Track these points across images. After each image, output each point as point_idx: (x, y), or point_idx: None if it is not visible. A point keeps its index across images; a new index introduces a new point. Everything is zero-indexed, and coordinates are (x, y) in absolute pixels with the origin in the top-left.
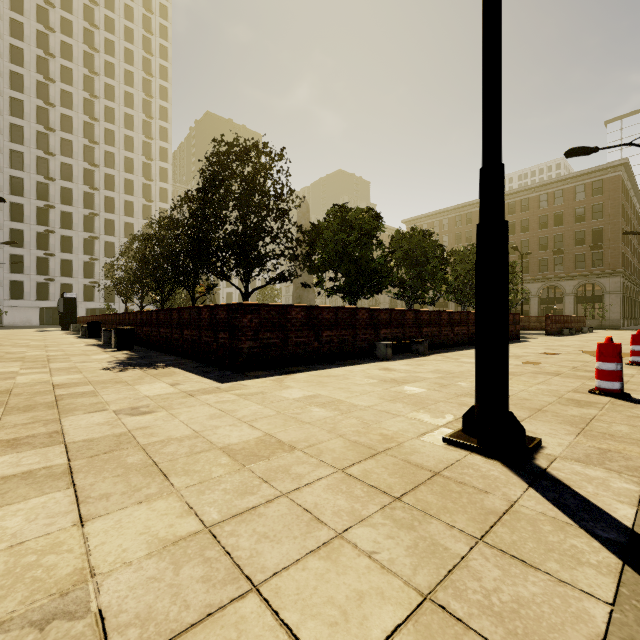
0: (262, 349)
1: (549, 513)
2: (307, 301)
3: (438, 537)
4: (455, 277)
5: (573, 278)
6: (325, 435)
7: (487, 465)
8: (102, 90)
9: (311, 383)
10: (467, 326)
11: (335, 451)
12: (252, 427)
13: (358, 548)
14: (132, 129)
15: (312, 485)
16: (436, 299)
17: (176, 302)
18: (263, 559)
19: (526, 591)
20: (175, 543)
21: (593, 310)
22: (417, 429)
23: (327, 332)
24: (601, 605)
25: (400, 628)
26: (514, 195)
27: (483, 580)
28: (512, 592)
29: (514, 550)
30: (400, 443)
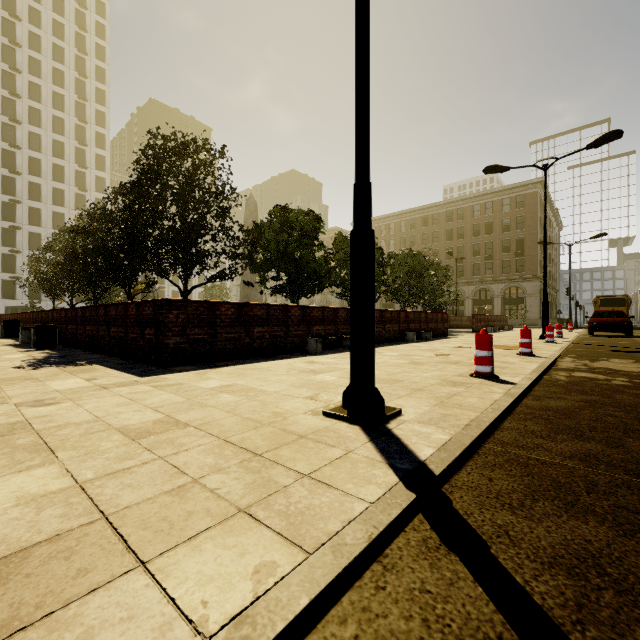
0: (190, 344)
1: (371, 456)
2: (255, 300)
3: (275, 476)
4: (394, 279)
5: (501, 282)
6: (222, 415)
7: (347, 429)
8: (25, 63)
9: (233, 375)
10: (398, 324)
11: (225, 426)
12: (156, 411)
13: (206, 487)
14: (62, 110)
15: (190, 450)
16: (376, 299)
17: (113, 300)
18: (120, 500)
19: (318, 501)
20: (44, 496)
21: (516, 311)
22: (307, 407)
23: (258, 328)
24: (365, 504)
25: (210, 528)
26: (452, 204)
27: (291, 498)
28: (308, 502)
29: (328, 479)
30: (286, 417)
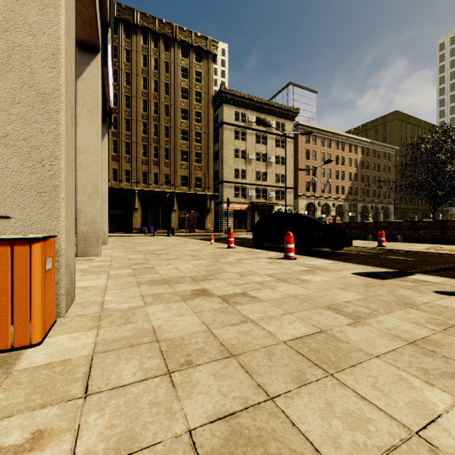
0: None
1: None
2: None
3: None
4: None
5: None
6: None
7: None
8: None
9: None
10: None
11: None
12: None
13: None
14: None
15: None
16: None
17: None
18: None
19: None
20: None
21: None
22: None
23: (353, 230)
24: None
25: None
26: None
27: None
28: None
29: None
30: None
